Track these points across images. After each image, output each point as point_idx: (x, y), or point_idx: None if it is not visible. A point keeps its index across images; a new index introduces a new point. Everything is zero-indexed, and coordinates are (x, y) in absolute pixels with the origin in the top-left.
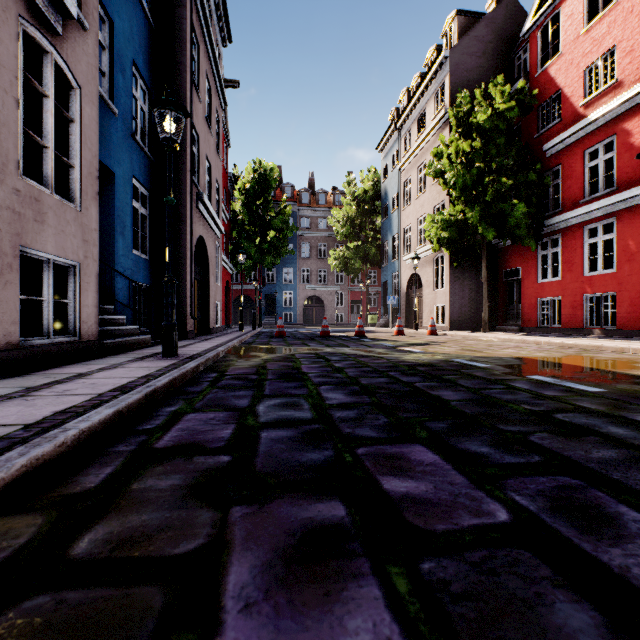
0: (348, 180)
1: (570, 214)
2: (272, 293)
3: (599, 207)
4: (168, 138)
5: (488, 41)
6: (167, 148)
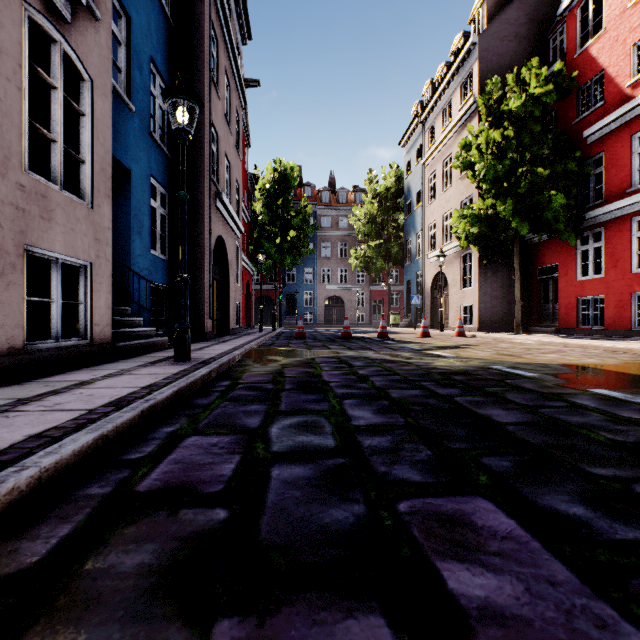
0: (369, 177)
1: (615, 205)
2: (292, 293)
3: None
4: (181, 129)
5: (520, 24)
6: (180, 140)
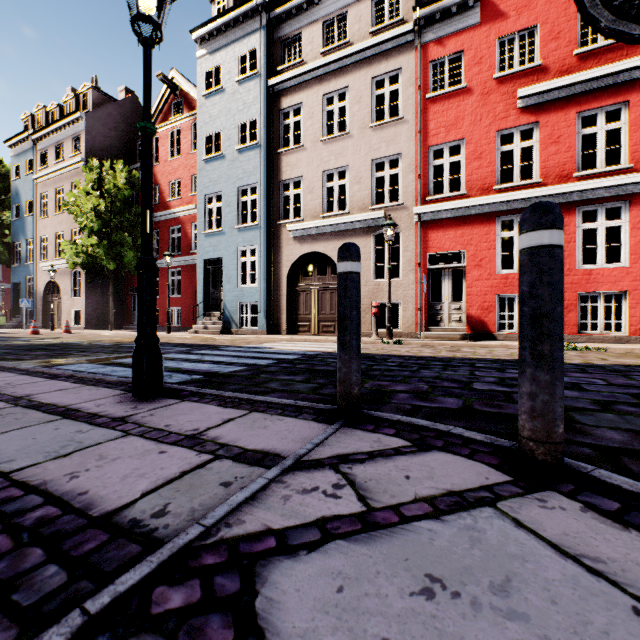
0: None
1: (163, 261)
2: None
3: (174, 261)
4: None
5: (118, 121)
6: None
